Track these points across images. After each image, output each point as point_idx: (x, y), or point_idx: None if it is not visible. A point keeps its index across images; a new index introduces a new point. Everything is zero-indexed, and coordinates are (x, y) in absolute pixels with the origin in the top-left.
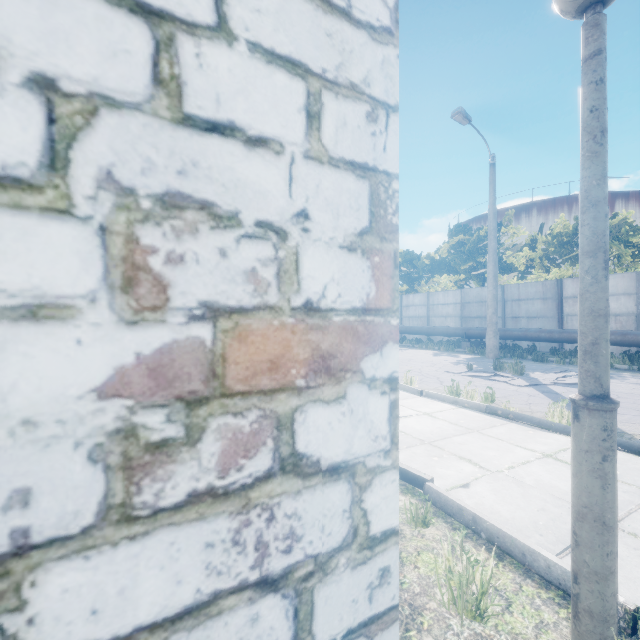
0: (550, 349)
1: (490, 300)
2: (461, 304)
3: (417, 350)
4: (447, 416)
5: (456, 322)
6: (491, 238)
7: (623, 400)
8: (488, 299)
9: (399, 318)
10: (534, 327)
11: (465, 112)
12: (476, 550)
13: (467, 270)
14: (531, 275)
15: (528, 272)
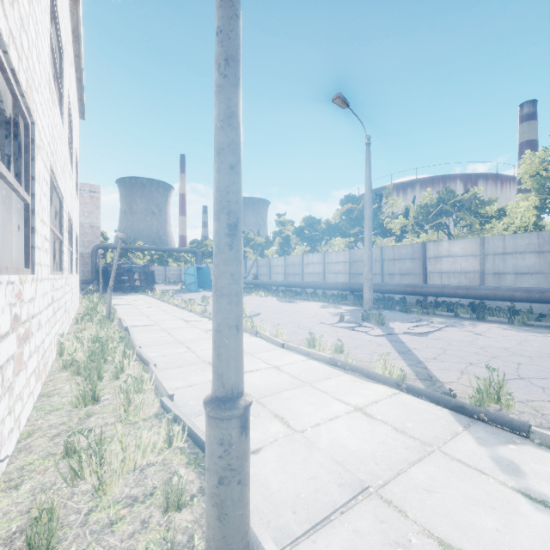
0: (416, 301)
1: (366, 260)
2: (350, 263)
3: (310, 302)
4: (293, 369)
5: (346, 278)
6: (367, 207)
7: (452, 347)
8: (364, 259)
9: (301, 274)
10: (405, 282)
11: (344, 97)
12: None
13: (355, 234)
14: (407, 239)
15: (403, 236)
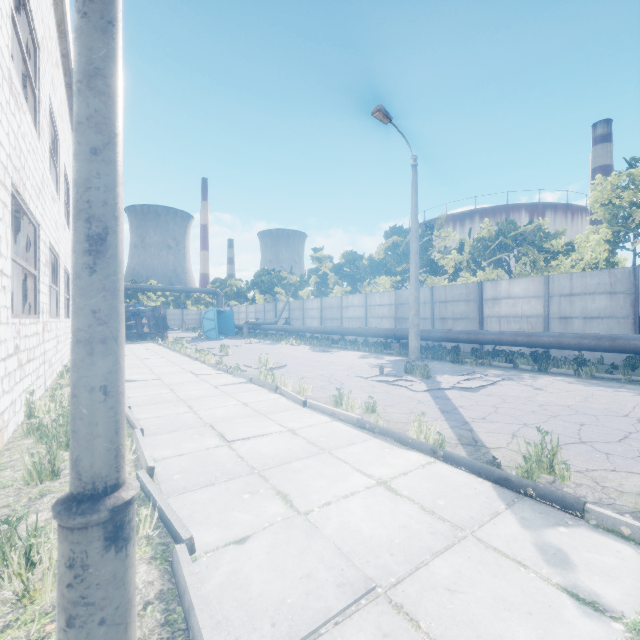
0: (471, 350)
1: (412, 302)
2: (395, 305)
3: (348, 352)
4: (311, 432)
5: (391, 323)
6: (413, 239)
7: (506, 405)
8: (410, 301)
9: (339, 319)
10: (459, 328)
11: (385, 110)
12: None
13: (402, 272)
14: (462, 278)
15: (457, 274)
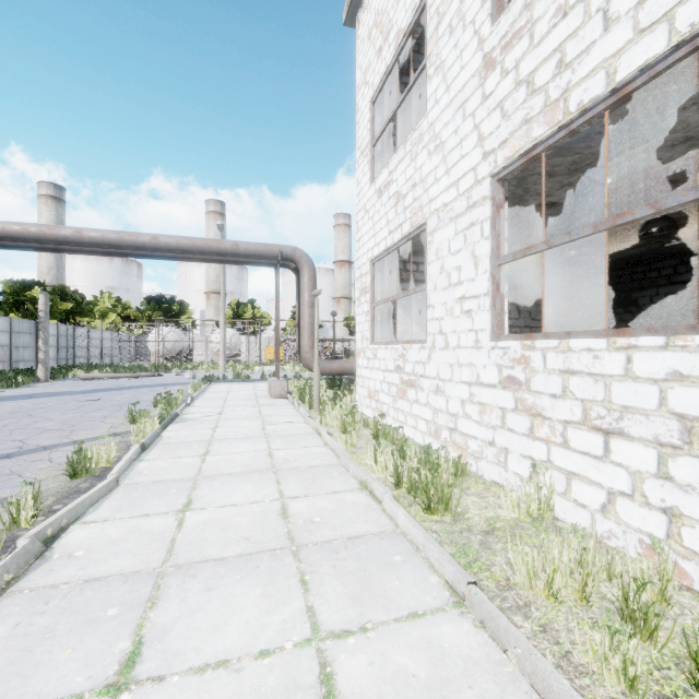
0: None
1: None
2: None
3: None
4: (193, 451)
5: None
6: None
7: None
8: None
9: None
10: None
11: None
12: (313, 417)
13: None
14: None
15: None
